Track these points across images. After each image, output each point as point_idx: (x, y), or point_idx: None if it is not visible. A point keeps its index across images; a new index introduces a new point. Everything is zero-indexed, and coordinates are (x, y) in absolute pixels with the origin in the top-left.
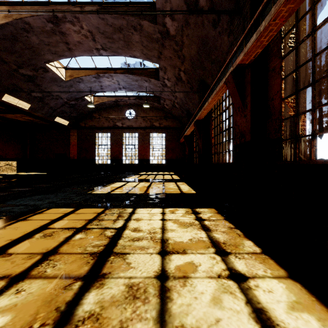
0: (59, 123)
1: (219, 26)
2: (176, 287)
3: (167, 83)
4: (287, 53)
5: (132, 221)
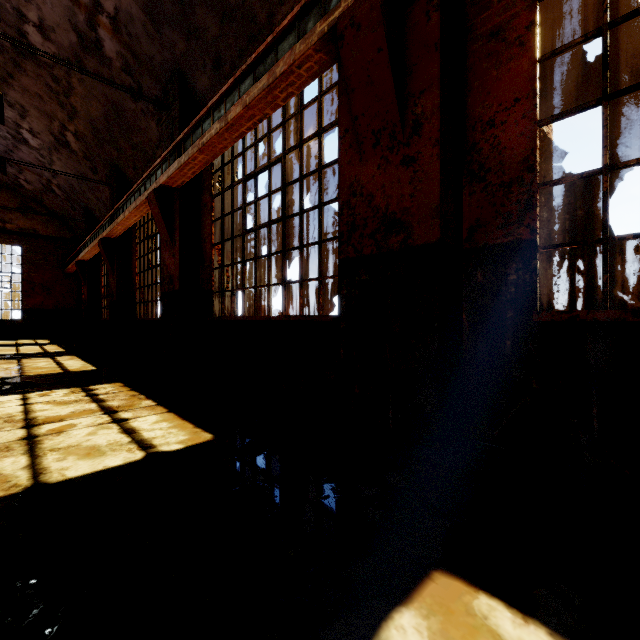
0: None
1: (141, 102)
2: (48, 438)
3: (29, 138)
4: (216, 194)
5: None
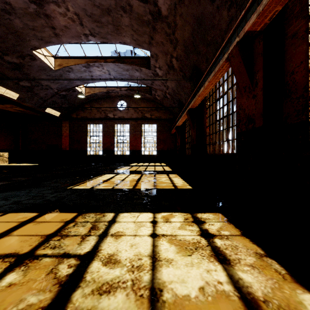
0: (50, 114)
1: None
2: None
3: (158, 72)
4: None
5: (109, 238)
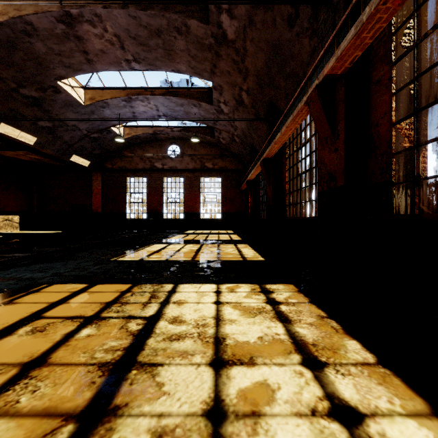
0: (76, 163)
1: (296, 25)
2: (239, 437)
3: (223, 108)
4: (401, 56)
5: (172, 305)
